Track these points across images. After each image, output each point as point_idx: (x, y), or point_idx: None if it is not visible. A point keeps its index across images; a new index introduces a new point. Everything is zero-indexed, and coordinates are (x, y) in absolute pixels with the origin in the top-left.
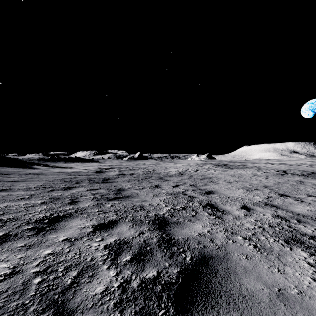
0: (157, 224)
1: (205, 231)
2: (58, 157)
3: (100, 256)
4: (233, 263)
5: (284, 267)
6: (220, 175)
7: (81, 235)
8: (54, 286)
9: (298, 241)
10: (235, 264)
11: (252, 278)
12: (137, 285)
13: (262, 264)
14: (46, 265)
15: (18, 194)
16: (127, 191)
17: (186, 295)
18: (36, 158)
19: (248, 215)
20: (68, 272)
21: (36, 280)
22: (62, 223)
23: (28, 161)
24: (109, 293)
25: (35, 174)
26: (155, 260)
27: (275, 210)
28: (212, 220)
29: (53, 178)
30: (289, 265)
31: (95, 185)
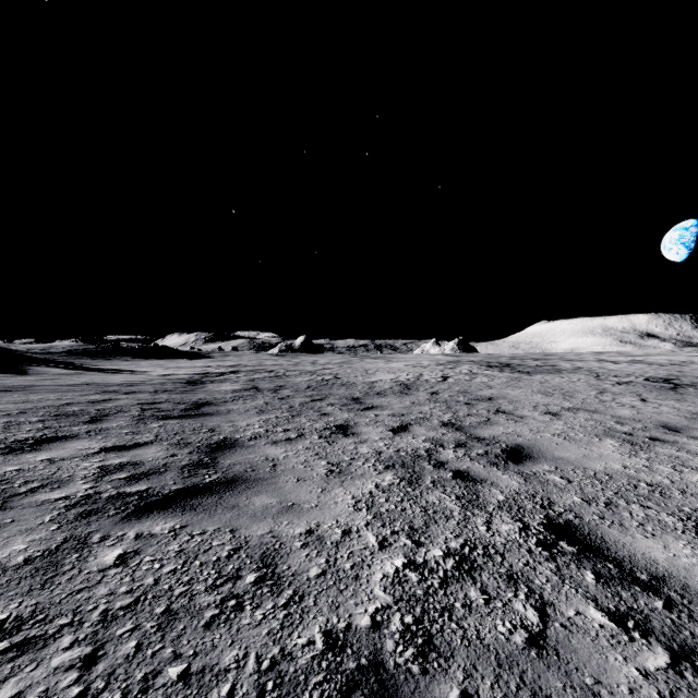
0: None
1: None
2: (115, 347)
3: None
4: None
5: None
6: (511, 391)
7: None
8: None
9: None
10: None
11: None
12: None
13: None
14: None
15: None
16: (242, 454)
17: None
18: (62, 348)
19: None
20: None
21: None
22: None
23: (36, 356)
24: None
25: (1, 389)
26: None
27: None
28: None
29: (32, 405)
30: None
31: (145, 427)
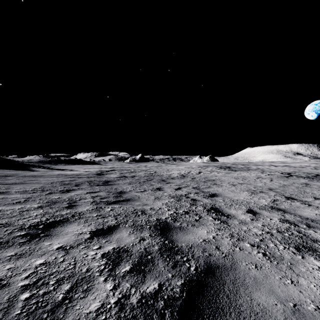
0: (159, 230)
1: (210, 237)
2: (58, 159)
3: (97, 266)
4: (241, 273)
5: (297, 278)
6: (223, 177)
7: (77, 242)
8: (43, 303)
9: (310, 248)
10: (244, 275)
11: (263, 291)
12: (136, 300)
13: (274, 274)
14: (36, 278)
15: (13, 198)
16: (128, 194)
17: (191, 312)
18: (36, 160)
19: (254, 220)
20: (61, 286)
21: (24, 295)
22: (58, 229)
23: (28, 163)
24: (105, 311)
25: (34, 176)
26: (156, 270)
27: (283, 214)
28: (216, 225)
29: (52, 181)
30: (302, 276)
31: (94, 188)
